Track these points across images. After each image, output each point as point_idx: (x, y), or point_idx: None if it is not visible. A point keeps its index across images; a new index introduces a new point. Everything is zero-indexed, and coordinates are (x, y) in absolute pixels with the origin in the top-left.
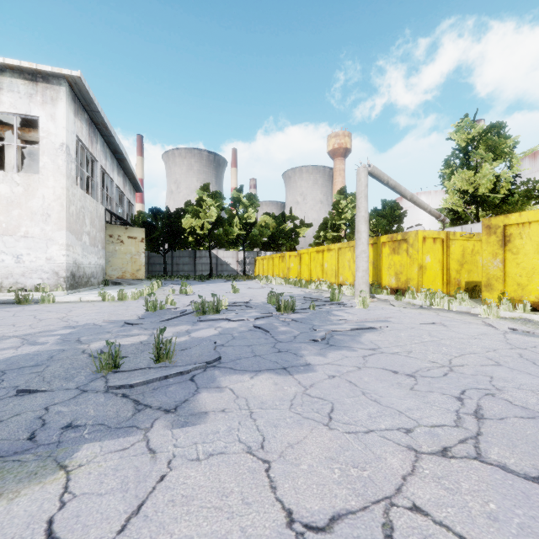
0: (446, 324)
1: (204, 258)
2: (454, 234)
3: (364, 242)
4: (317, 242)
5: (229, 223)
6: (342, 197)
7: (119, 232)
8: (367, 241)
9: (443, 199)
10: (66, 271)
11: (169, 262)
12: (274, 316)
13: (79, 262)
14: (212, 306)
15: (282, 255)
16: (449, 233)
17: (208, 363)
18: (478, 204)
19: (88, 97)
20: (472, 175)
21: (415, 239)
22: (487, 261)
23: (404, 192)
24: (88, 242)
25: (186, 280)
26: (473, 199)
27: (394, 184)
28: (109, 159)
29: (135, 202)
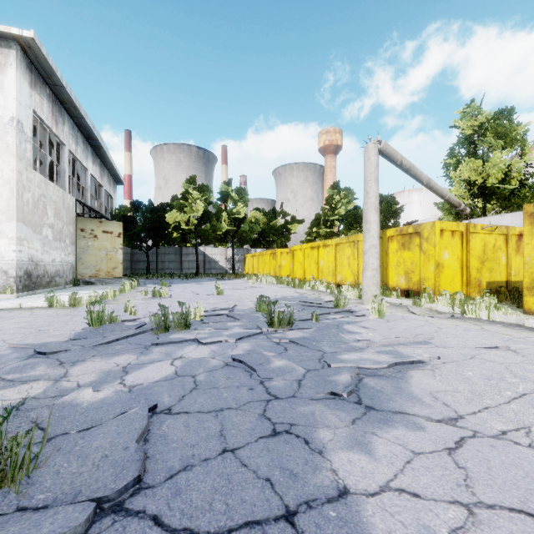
0: (515, 348)
1: (191, 256)
2: (474, 226)
3: (374, 234)
4: (309, 239)
5: (217, 218)
6: (335, 192)
7: (92, 226)
8: (378, 233)
9: (448, 190)
10: (17, 270)
11: (154, 259)
12: (264, 333)
13: (38, 259)
14: (179, 318)
15: (273, 252)
16: (469, 225)
17: (103, 500)
18: (487, 196)
19: (48, 66)
20: (480, 164)
21: (431, 232)
22: (531, 258)
23: (420, 175)
24: (52, 236)
25: (170, 278)
26: (482, 190)
27: (409, 165)
28: (82, 145)
29: (115, 195)
